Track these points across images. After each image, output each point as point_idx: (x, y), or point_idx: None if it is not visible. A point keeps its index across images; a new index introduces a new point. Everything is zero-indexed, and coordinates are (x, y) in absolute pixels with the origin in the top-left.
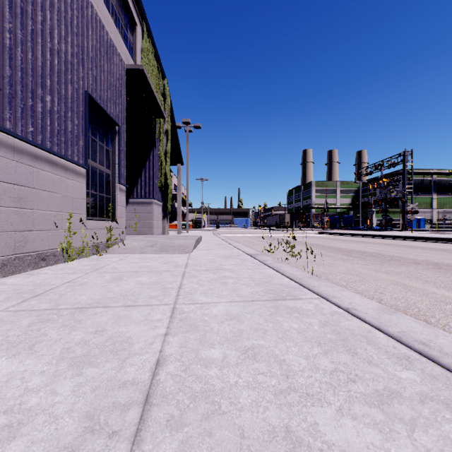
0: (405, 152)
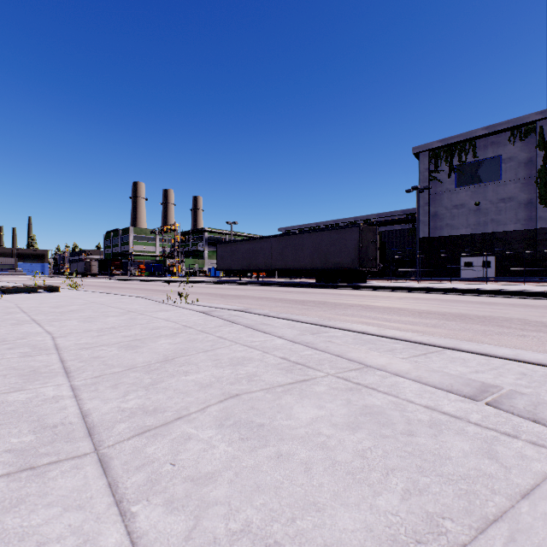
0: (175, 224)
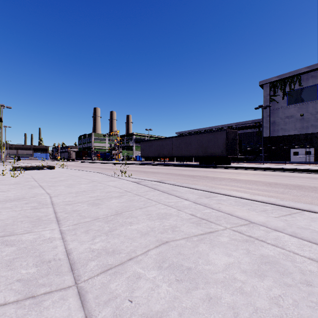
0: (117, 130)
